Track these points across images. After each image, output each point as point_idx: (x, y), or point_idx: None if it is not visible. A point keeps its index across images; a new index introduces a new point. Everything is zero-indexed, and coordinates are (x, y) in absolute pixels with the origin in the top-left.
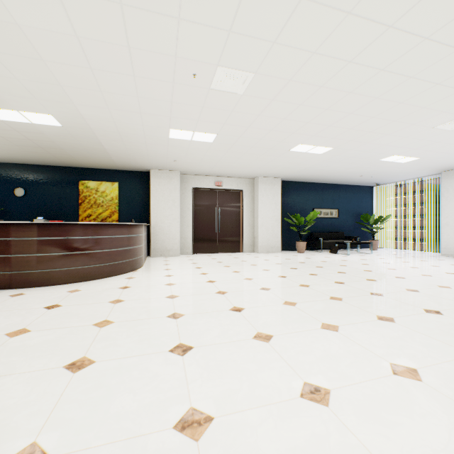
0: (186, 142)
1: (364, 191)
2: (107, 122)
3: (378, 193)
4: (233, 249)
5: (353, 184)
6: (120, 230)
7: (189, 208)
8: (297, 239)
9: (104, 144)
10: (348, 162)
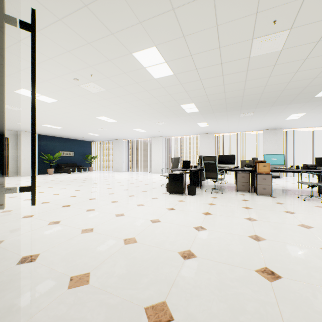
0: None
1: (88, 143)
2: None
3: (94, 145)
4: None
5: (82, 140)
6: None
7: None
8: (49, 167)
9: None
10: (74, 132)
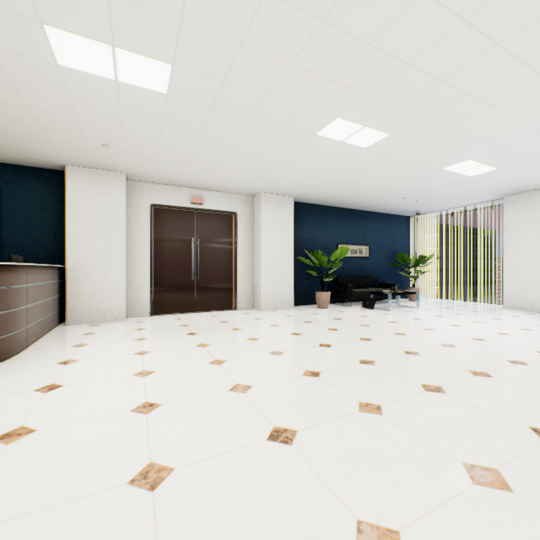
0: (108, 86)
1: (400, 222)
2: None
3: (416, 225)
4: (221, 305)
5: (387, 213)
6: None
7: (146, 239)
8: (316, 288)
9: None
10: (399, 169)
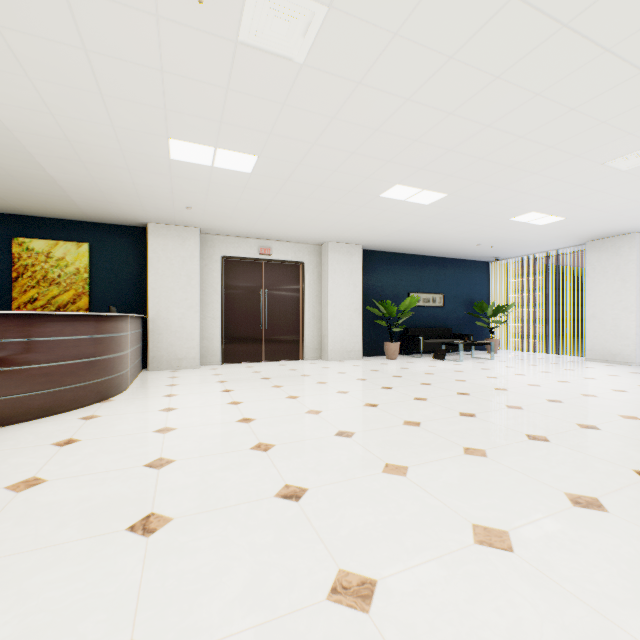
0: (204, 170)
1: (478, 268)
2: (36, 113)
3: (496, 272)
4: (288, 355)
5: (464, 258)
6: (74, 326)
7: (217, 290)
8: (386, 338)
9: (46, 166)
10: (465, 220)
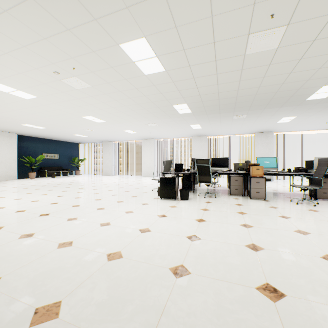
0: None
1: (74, 145)
2: None
3: (82, 147)
4: None
5: (68, 141)
6: None
7: None
8: (31, 171)
9: None
10: (58, 133)
